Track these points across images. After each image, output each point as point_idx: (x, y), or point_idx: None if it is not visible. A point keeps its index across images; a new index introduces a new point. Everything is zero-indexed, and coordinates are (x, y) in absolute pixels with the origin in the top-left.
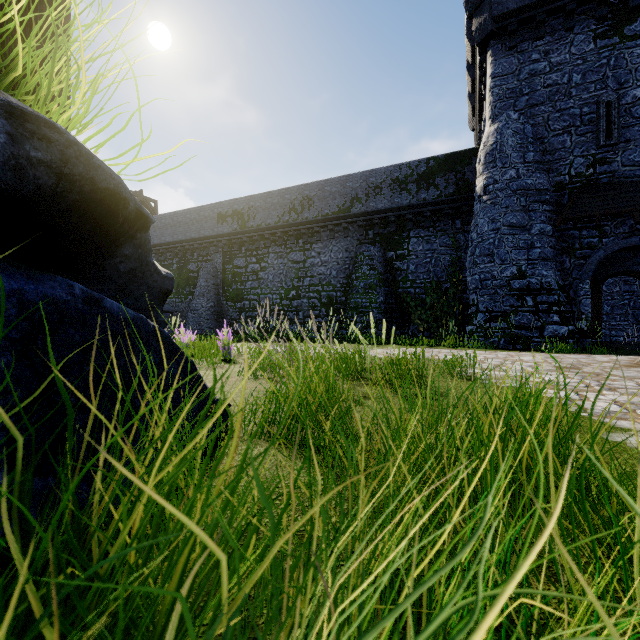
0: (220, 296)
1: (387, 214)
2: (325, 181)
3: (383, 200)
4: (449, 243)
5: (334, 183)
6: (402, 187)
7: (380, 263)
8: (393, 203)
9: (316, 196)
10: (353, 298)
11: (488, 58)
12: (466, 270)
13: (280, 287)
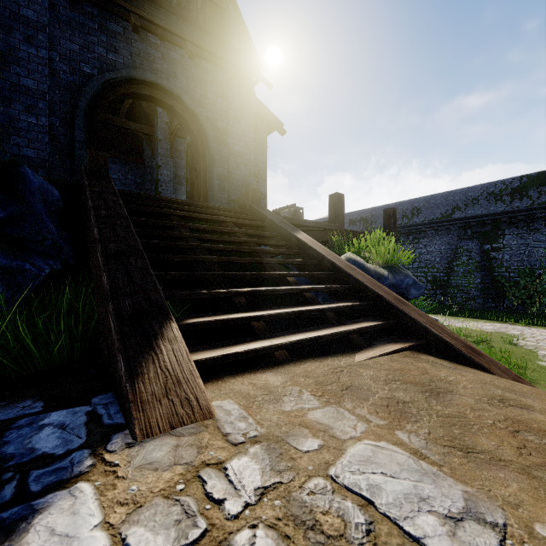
0: None
1: (483, 218)
2: (430, 196)
3: (480, 208)
4: (542, 239)
5: (438, 197)
6: (497, 198)
7: (477, 254)
8: (489, 210)
9: (423, 207)
10: (454, 279)
11: None
12: None
13: None
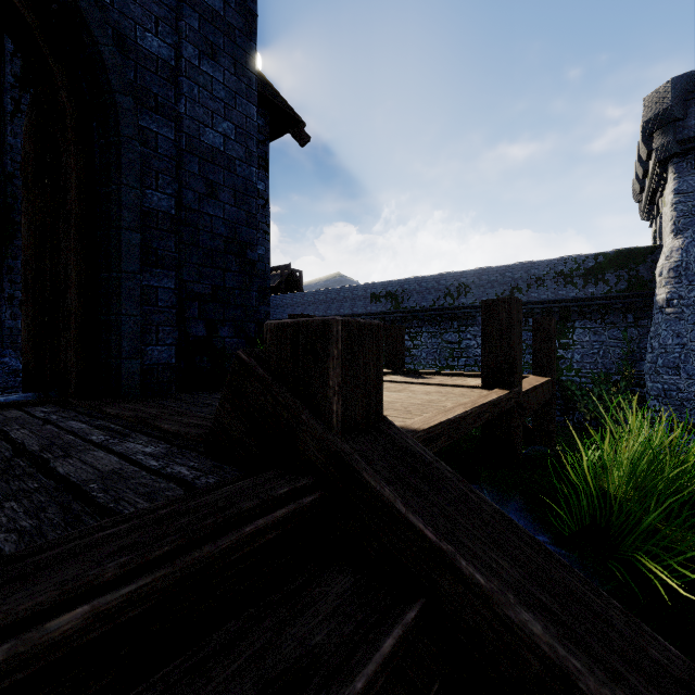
0: None
1: (550, 305)
2: (483, 270)
3: (546, 292)
4: (619, 336)
5: (492, 272)
6: (567, 280)
7: None
8: (557, 295)
9: (473, 283)
10: None
11: (670, 173)
12: (639, 364)
13: (434, 365)
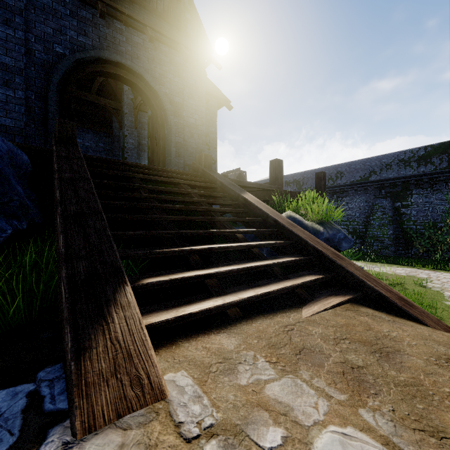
0: None
1: (395, 181)
2: (351, 162)
3: (392, 172)
4: (443, 198)
5: (357, 163)
6: (406, 164)
7: (390, 210)
8: (399, 174)
9: (345, 171)
10: (371, 231)
11: None
12: None
13: None
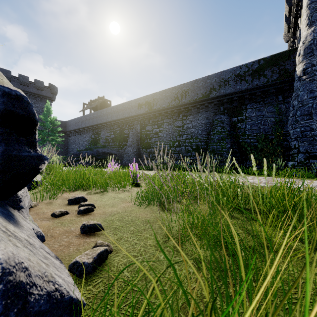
0: (139, 146)
1: (232, 96)
2: (194, 81)
3: (229, 88)
4: (274, 110)
5: (200, 81)
6: (242, 79)
7: (228, 125)
8: (236, 89)
9: (189, 89)
10: (211, 145)
11: None
12: (286, 126)
13: (169, 140)
